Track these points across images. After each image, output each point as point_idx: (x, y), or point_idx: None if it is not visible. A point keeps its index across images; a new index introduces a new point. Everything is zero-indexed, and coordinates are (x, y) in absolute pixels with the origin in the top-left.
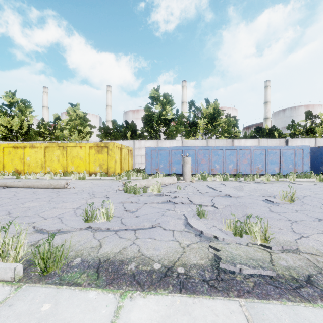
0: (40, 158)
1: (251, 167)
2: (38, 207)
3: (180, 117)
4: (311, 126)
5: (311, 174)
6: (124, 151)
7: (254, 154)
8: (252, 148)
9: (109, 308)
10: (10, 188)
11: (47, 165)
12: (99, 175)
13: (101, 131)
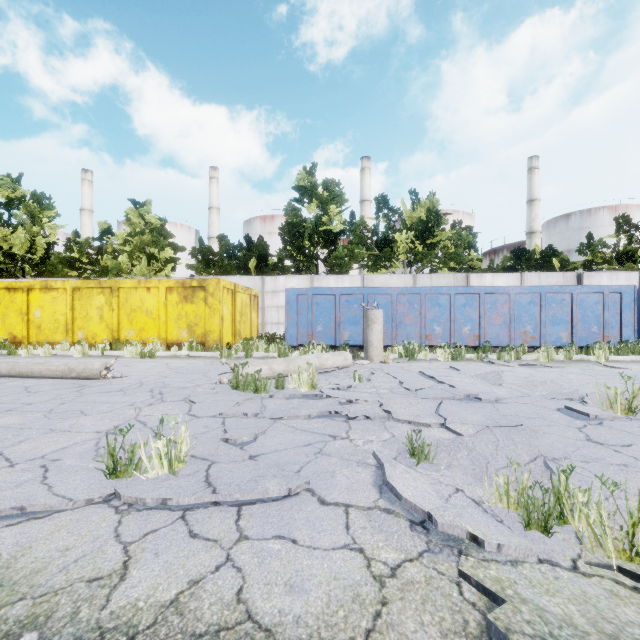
0: (62, 311)
1: (509, 331)
2: (14, 428)
3: (358, 229)
4: (627, 248)
5: None
6: (241, 298)
7: (517, 303)
8: (513, 291)
9: None
10: None
11: (78, 327)
12: (186, 349)
13: (196, 258)
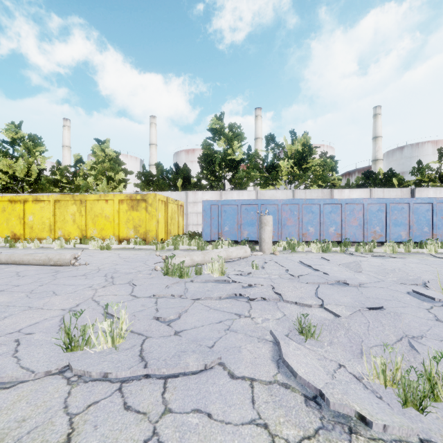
0: (47, 217)
1: (363, 230)
2: (3, 305)
3: (253, 158)
4: None
5: None
6: (171, 207)
7: (369, 210)
8: (365, 202)
9: None
10: None
11: (58, 228)
12: (132, 243)
13: (141, 179)
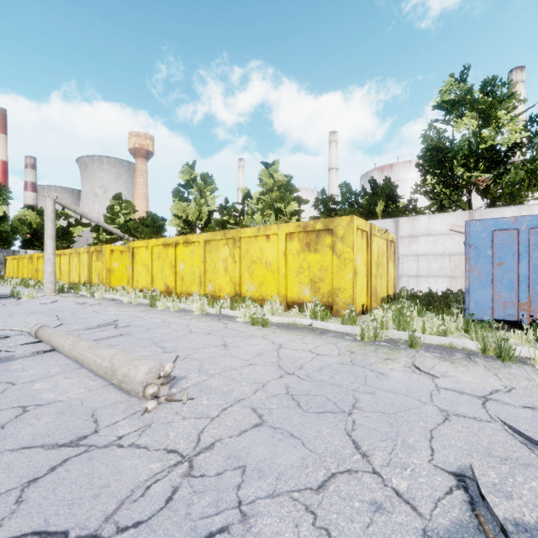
0: (197, 264)
1: None
2: None
3: None
4: None
5: None
6: (377, 243)
7: None
8: None
9: None
10: (54, 354)
11: (208, 280)
12: (308, 313)
13: (319, 209)
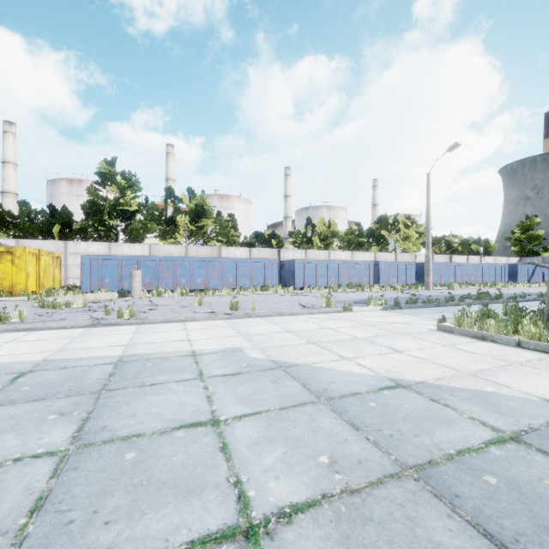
0: None
1: (221, 281)
2: None
3: (150, 210)
4: (313, 235)
5: (269, 287)
6: (45, 259)
7: (225, 266)
8: (223, 260)
9: (26, 333)
10: None
11: None
12: None
13: None
